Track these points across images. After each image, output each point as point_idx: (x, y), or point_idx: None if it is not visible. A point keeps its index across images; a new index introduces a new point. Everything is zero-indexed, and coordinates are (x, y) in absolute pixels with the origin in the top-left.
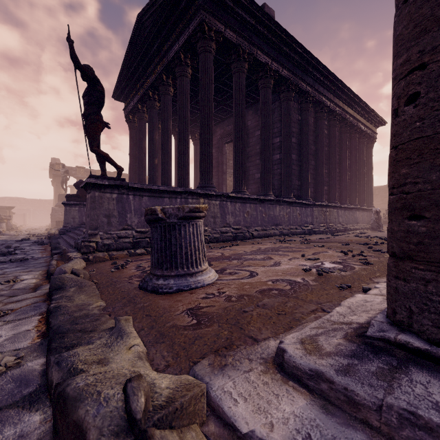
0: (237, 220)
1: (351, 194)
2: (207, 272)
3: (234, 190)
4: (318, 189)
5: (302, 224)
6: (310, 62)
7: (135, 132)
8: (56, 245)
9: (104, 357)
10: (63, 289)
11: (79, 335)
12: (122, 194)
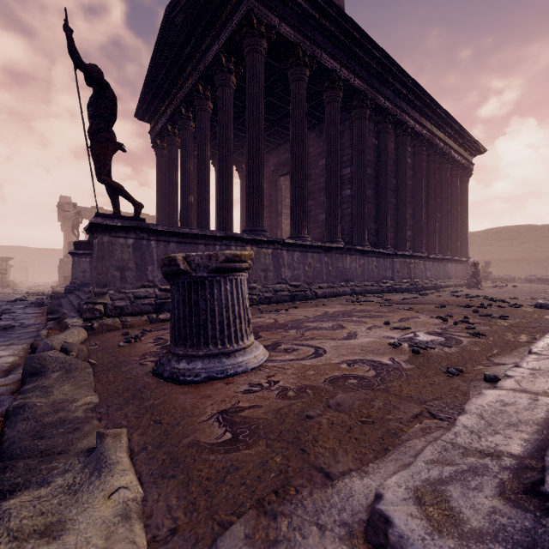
0: (296, 274)
1: (441, 241)
2: (252, 350)
3: (291, 235)
4: (400, 234)
5: (380, 280)
6: (390, 70)
7: (165, 161)
8: (54, 308)
9: (58, 519)
10: (42, 374)
11: (33, 464)
12: (141, 239)
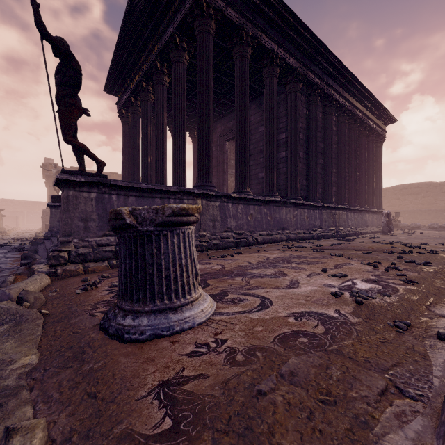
0: (239, 224)
1: (360, 195)
2: (199, 303)
3: (236, 190)
4: (327, 190)
5: (310, 228)
6: (319, 51)
7: (129, 128)
8: (27, 254)
9: None
10: None
11: None
12: (103, 193)
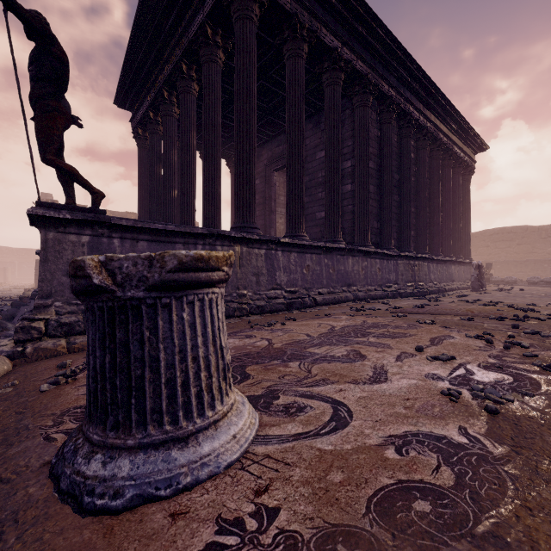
0: (292, 278)
1: (444, 242)
2: (230, 421)
3: (287, 234)
4: (403, 234)
5: (384, 283)
6: (395, 54)
7: (147, 153)
8: None
9: None
10: None
11: None
12: (100, 236)
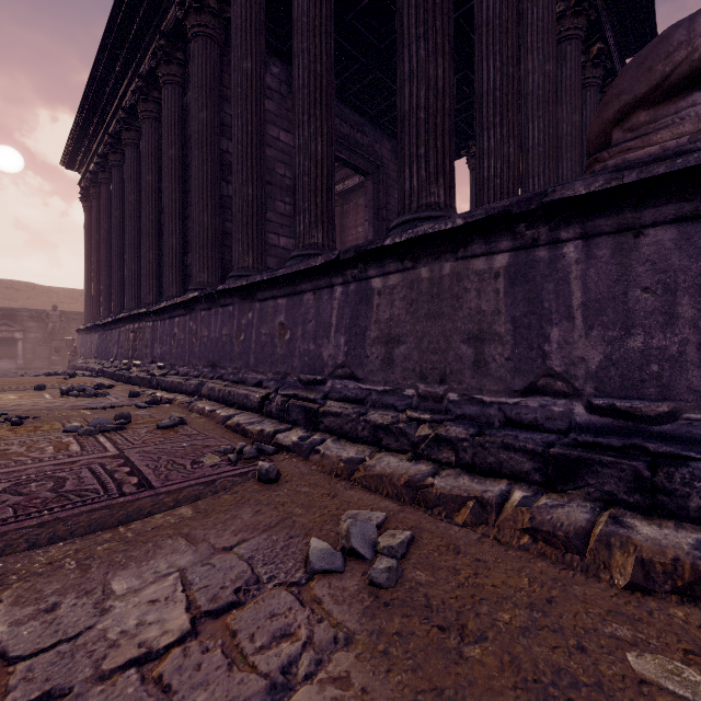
0: None
1: None
2: None
3: None
4: None
5: None
6: None
7: None
8: None
9: None
10: None
11: None
12: None
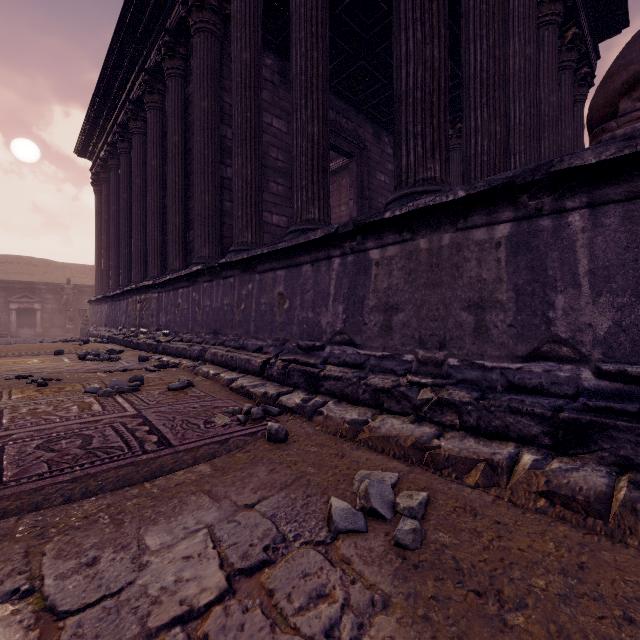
0: None
1: None
2: None
3: None
4: None
5: None
6: None
7: None
8: None
9: None
10: None
11: None
12: None
